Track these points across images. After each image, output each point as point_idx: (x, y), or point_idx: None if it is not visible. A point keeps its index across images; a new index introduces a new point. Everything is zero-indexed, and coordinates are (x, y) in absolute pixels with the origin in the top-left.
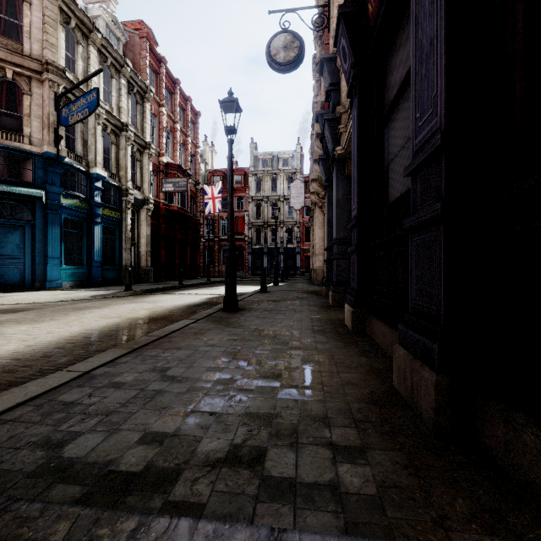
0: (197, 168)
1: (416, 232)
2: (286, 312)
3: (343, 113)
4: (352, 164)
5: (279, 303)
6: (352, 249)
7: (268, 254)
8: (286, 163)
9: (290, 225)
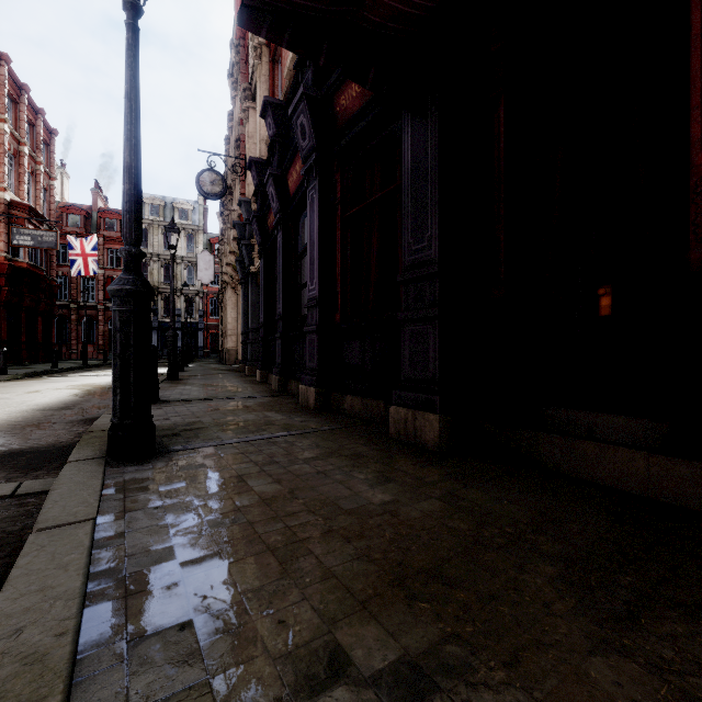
0: (52, 208)
1: (278, 339)
2: (218, 379)
3: (256, 244)
4: (261, 292)
5: (206, 376)
6: (260, 339)
7: (159, 329)
8: (185, 216)
9: (190, 294)
